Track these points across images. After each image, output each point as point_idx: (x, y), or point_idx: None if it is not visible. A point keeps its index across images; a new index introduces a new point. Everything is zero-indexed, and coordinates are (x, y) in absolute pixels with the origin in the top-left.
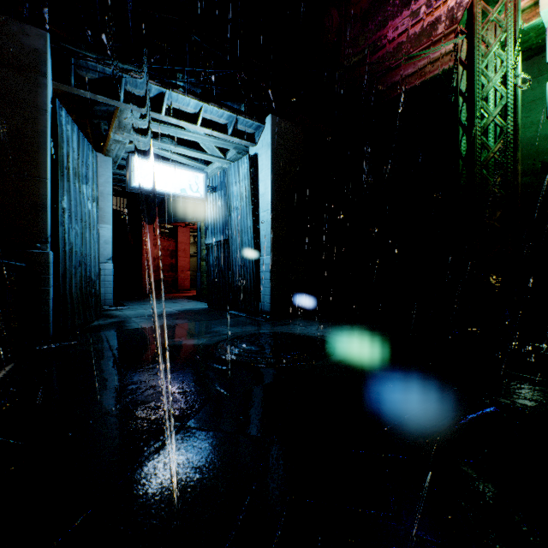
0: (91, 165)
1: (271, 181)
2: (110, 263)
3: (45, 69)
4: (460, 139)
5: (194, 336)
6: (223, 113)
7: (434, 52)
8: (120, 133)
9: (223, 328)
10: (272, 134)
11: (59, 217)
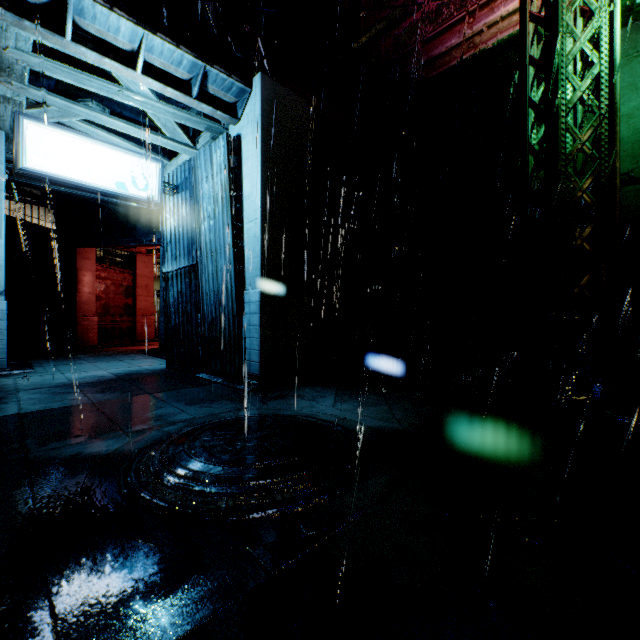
0: None
1: (262, 174)
2: (2, 300)
3: None
4: (530, 128)
5: (110, 432)
6: (181, 57)
7: (487, 16)
8: (4, 80)
9: (174, 408)
10: (263, 102)
11: None
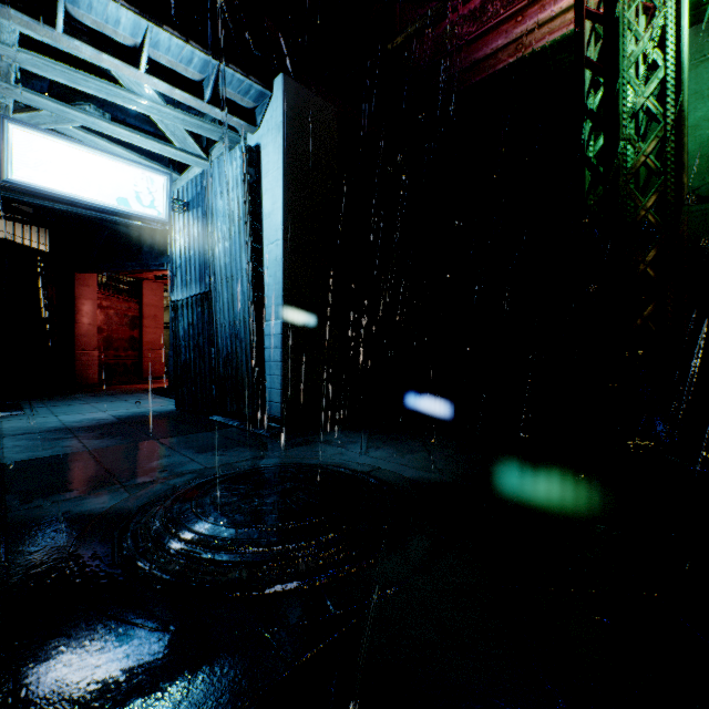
0: None
1: (284, 189)
2: None
3: None
4: (586, 138)
5: (105, 486)
6: (191, 54)
7: (537, 13)
8: None
9: (182, 457)
10: (285, 107)
11: None
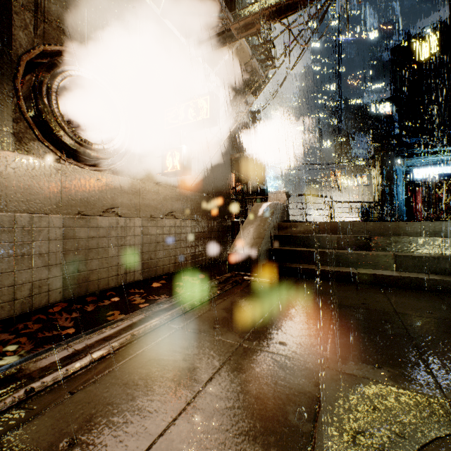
0: (401, 176)
1: None
2: (403, 207)
3: (395, 160)
4: None
5: None
6: None
7: None
8: (410, 160)
9: None
10: None
11: (397, 194)
